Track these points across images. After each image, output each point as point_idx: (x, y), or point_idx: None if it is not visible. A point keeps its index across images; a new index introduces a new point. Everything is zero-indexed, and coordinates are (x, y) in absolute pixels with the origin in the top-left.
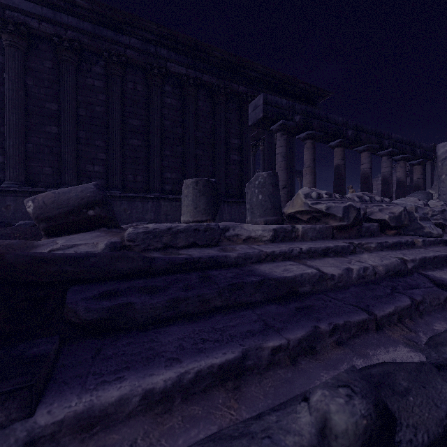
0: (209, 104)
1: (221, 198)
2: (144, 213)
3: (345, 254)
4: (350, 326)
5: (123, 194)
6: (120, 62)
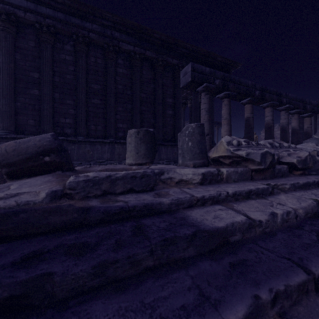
0: (150, 73)
1: (159, 142)
2: (103, 153)
3: (265, 195)
4: (291, 291)
5: (87, 139)
6: (85, 42)
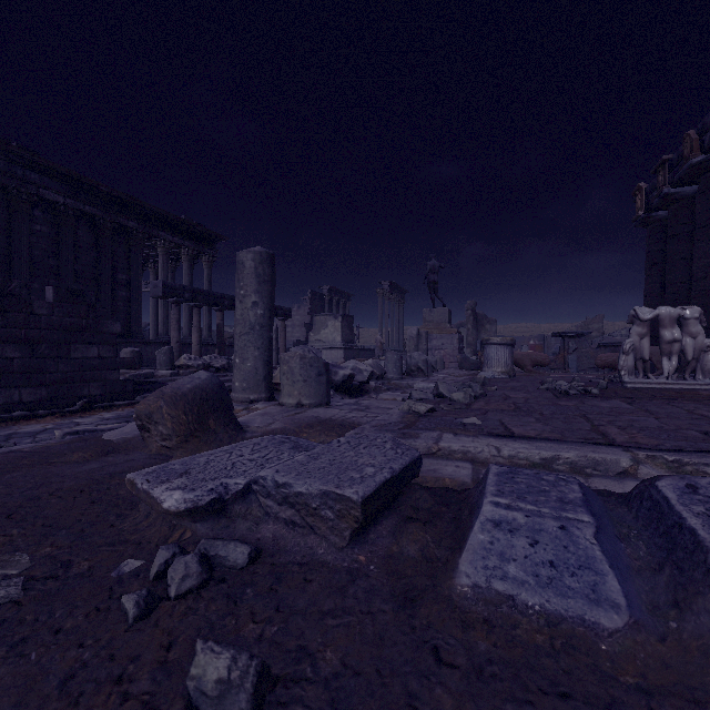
0: (91, 235)
1: None
2: None
3: None
4: None
5: None
6: None
